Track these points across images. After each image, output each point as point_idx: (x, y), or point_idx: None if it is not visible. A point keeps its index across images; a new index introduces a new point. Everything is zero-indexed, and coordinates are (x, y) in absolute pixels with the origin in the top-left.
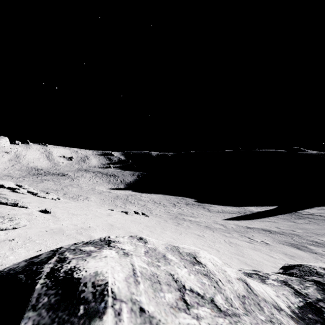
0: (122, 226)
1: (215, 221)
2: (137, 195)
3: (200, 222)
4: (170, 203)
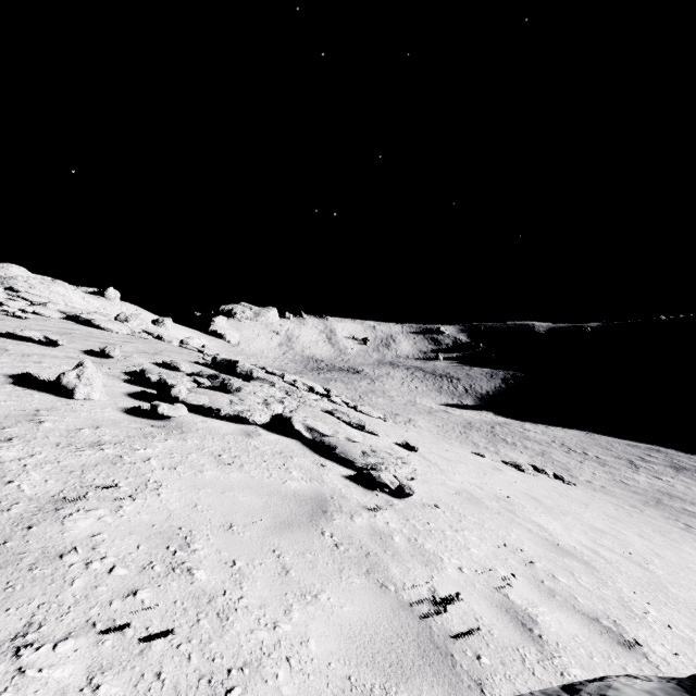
0: (556, 505)
1: None
2: (513, 425)
3: None
4: (616, 457)
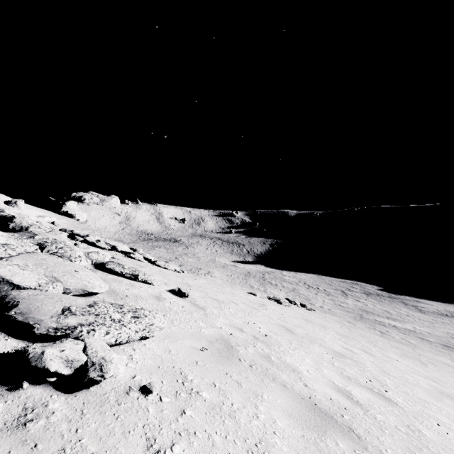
0: (305, 333)
1: (450, 333)
2: (276, 272)
3: (418, 332)
4: (335, 289)
